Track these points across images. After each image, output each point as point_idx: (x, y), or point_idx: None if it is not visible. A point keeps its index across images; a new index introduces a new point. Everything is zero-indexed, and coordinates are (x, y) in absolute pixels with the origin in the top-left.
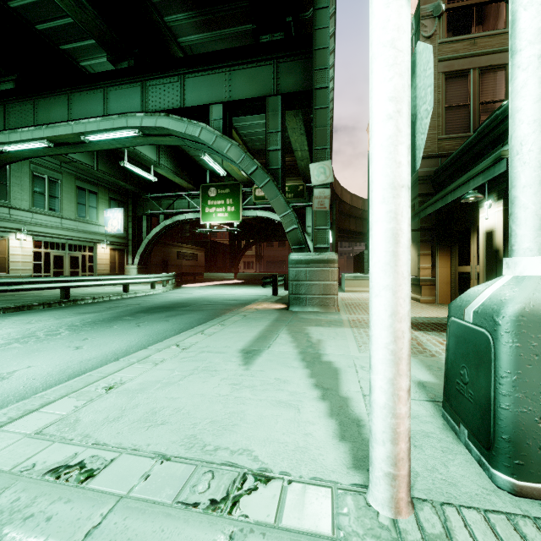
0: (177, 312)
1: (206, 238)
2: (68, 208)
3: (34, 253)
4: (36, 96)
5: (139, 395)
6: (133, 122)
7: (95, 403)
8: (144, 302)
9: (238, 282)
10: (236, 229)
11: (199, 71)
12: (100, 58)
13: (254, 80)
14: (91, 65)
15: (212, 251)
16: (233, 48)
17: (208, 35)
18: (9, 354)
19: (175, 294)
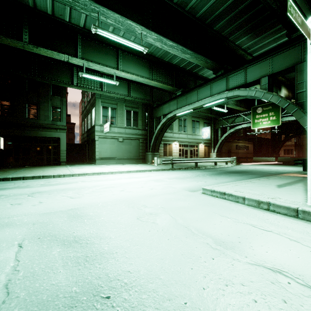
0: (243, 174)
1: (254, 136)
2: (189, 130)
3: (179, 149)
4: (187, 94)
5: (244, 187)
6: (223, 96)
7: (234, 186)
8: (226, 169)
9: (278, 163)
10: (276, 130)
11: (254, 63)
12: (206, 69)
13: (287, 57)
14: (202, 73)
15: (258, 143)
16: (274, 47)
17: (258, 38)
18: (199, 178)
19: (238, 167)
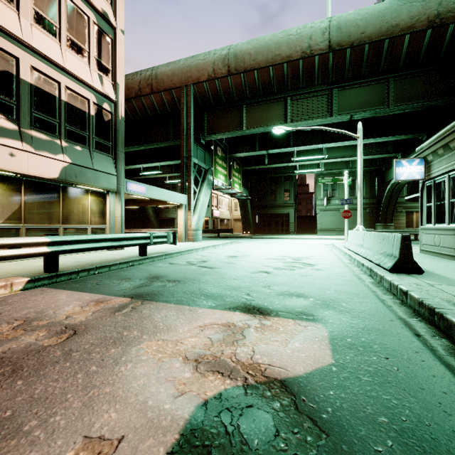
0: None
1: None
2: None
3: None
4: (408, 156)
5: None
6: None
7: None
8: None
9: None
10: None
11: None
12: None
13: None
14: None
15: None
16: None
17: None
18: None
19: None
